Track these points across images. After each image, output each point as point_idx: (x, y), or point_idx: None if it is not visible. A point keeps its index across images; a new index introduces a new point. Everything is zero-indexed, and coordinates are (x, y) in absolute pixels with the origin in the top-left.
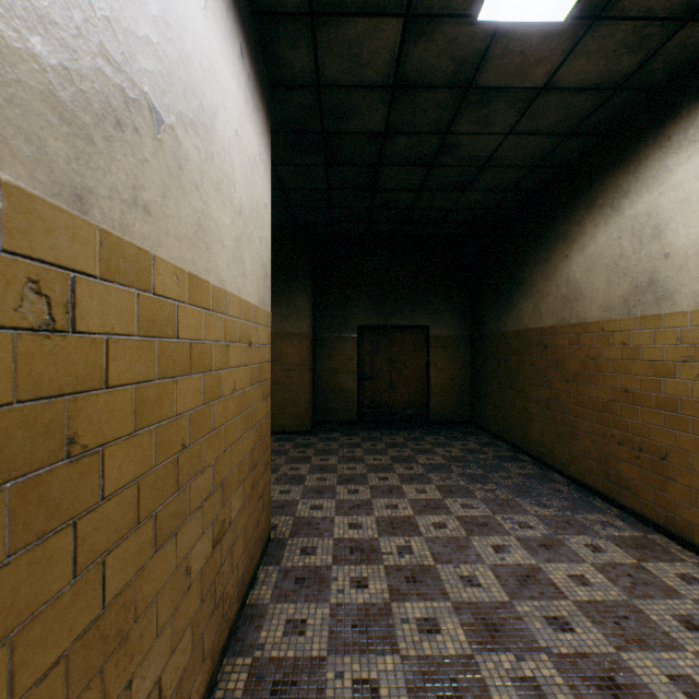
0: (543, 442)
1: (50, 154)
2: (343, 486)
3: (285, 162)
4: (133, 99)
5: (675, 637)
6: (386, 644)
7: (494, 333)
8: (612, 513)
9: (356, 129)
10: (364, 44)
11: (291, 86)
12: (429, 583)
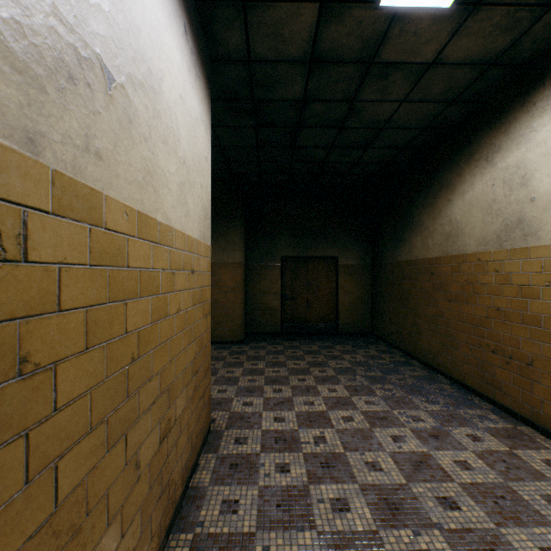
0: (430, 350)
1: (1, 99)
2: (269, 386)
3: (222, 124)
4: (85, 58)
5: (544, 514)
6: (305, 522)
7: (390, 263)
8: (487, 409)
9: (280, 97)
10: (286, 25)
11: (226, 61)
12: (340, 468)
